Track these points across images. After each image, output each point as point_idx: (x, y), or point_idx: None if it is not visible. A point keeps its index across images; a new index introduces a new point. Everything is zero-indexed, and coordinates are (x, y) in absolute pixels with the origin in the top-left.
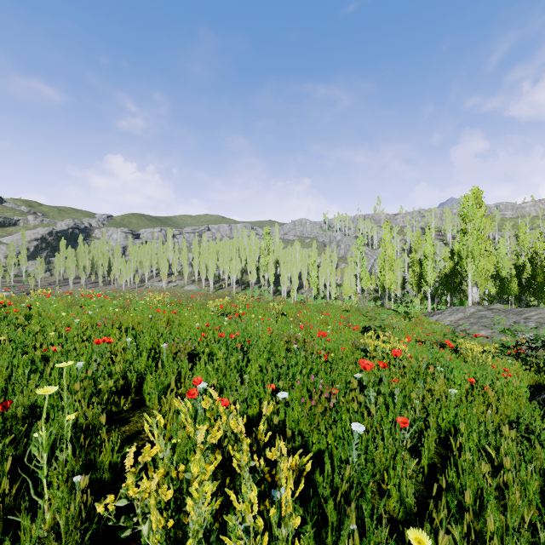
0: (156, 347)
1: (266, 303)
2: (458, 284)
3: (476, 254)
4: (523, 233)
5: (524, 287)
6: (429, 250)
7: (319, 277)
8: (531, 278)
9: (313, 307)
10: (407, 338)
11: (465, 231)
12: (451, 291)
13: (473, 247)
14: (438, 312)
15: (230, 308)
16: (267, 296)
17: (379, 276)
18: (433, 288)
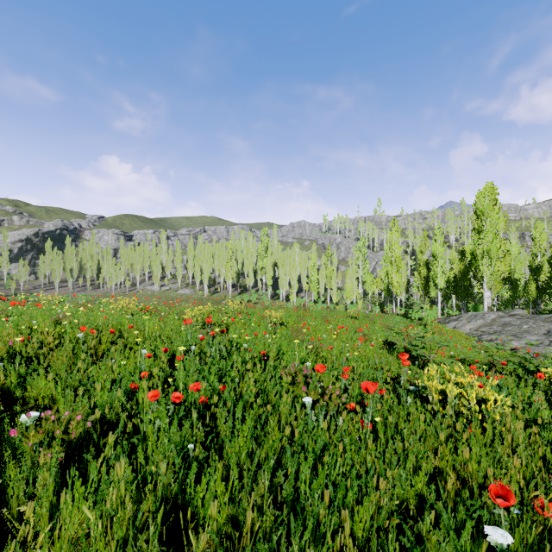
0: (51, 402)
1: (263, 309)
2: (467, 288)
3: (492, 254)
4: (539, 233)
5: (541, 290)
6: (439, 251)
7: (320, 280)
8: (550, 281)
9: (317, 314)
10: (471, 368)
11: (480, 229)
12: (461, 295)
13: (490, 247)
14: (453, 319)
15: (217, 317)
16: (265, 300)
17: (383, 279)
18: (442, 291)
